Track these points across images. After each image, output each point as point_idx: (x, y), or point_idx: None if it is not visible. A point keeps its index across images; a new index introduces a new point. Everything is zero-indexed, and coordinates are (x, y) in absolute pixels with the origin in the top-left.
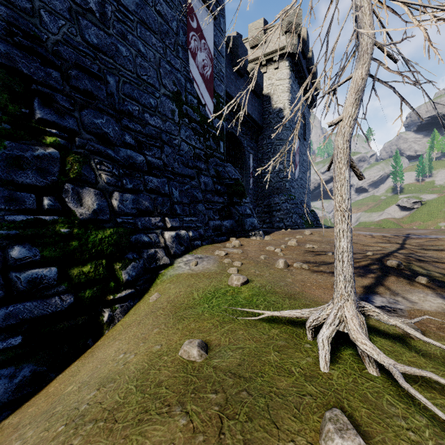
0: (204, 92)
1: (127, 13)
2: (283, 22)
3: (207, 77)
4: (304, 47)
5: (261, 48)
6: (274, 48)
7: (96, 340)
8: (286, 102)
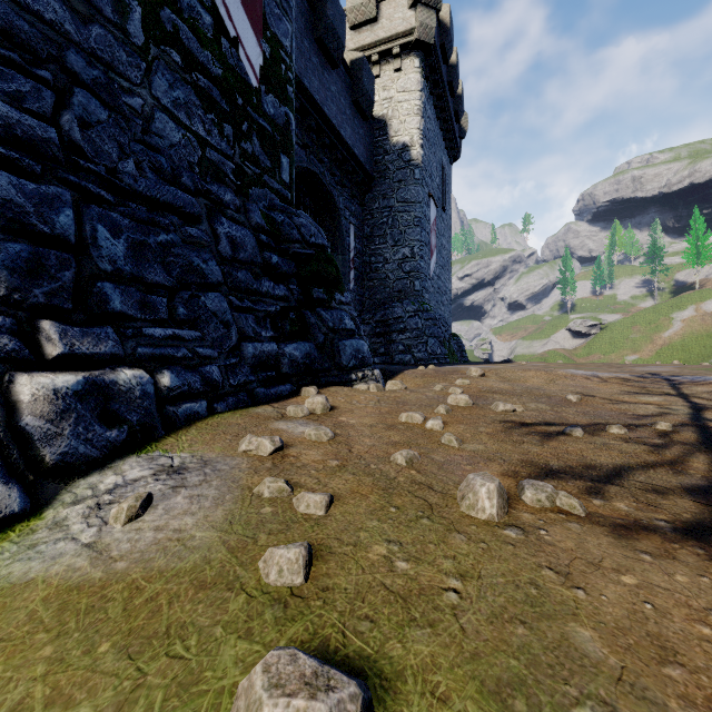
0: (235, 5)
1: None
2: None
3: None
4: (446, 40)
5: (371, 29)
6: (395, 31)
7: None
8: (415, 133)
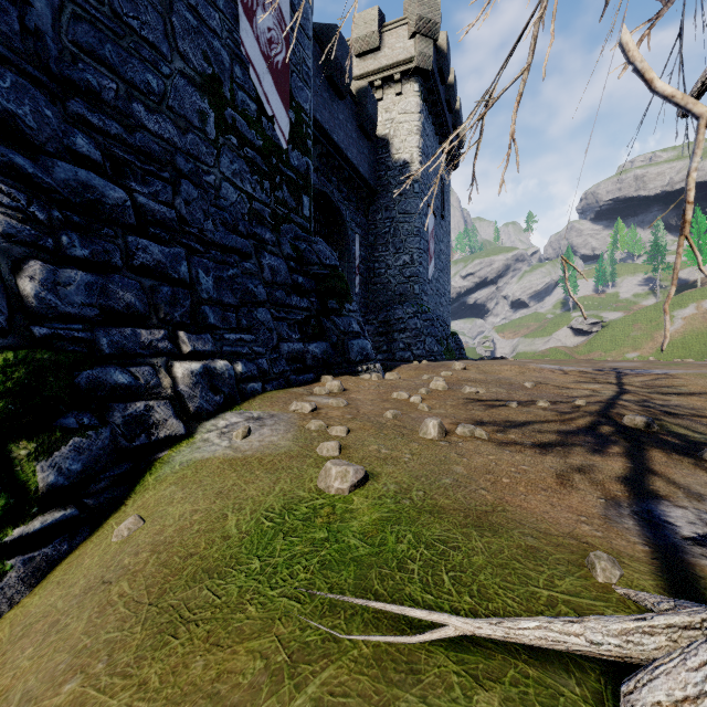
0: (272, 92)
1: None
2: (410, 17)
3: (277, 65)
4: (444, 64)
5: (374, 57)
6: (396, 59)
7: None
8: (414, 151)
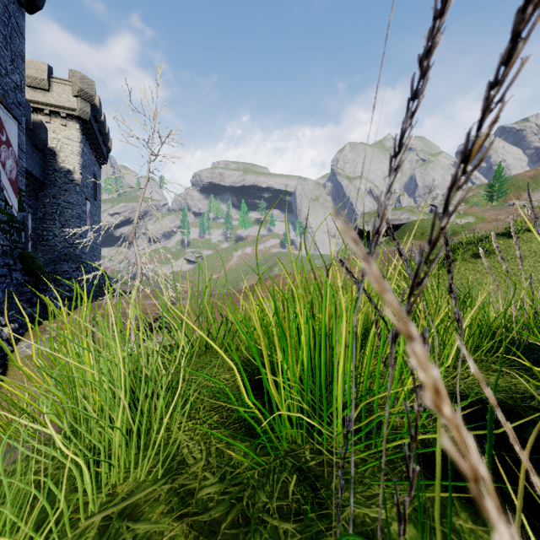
0: (11, 194)
1: None
2: (74, 84)
3: (13, 179)
4: (97, 114)
5: (44, 94)
6: (63, 104)
7: None
8: (76, 166)
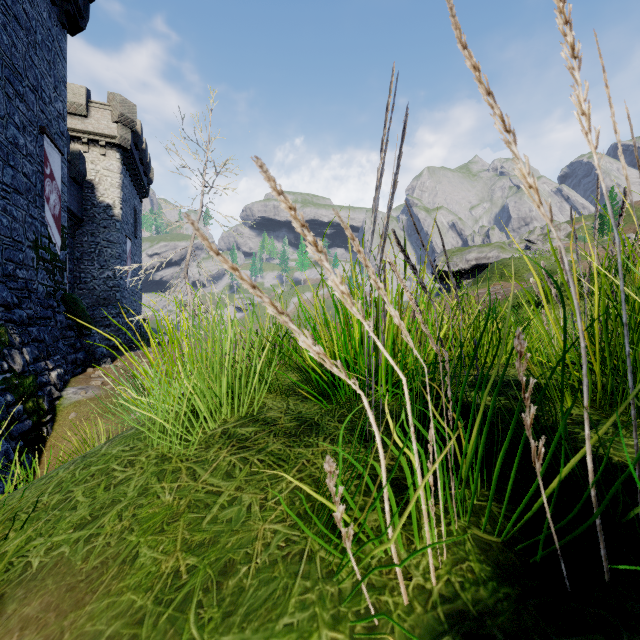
0: (55, 231)
1: (7, 188)
2: (114, 108)
3: (57, 215)
4: (139, 141)
5: (82, 120)
6: (102, 131)
7: (45, 445)
8: (117, 200)
